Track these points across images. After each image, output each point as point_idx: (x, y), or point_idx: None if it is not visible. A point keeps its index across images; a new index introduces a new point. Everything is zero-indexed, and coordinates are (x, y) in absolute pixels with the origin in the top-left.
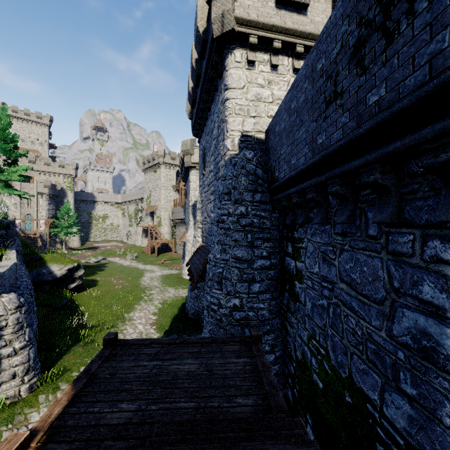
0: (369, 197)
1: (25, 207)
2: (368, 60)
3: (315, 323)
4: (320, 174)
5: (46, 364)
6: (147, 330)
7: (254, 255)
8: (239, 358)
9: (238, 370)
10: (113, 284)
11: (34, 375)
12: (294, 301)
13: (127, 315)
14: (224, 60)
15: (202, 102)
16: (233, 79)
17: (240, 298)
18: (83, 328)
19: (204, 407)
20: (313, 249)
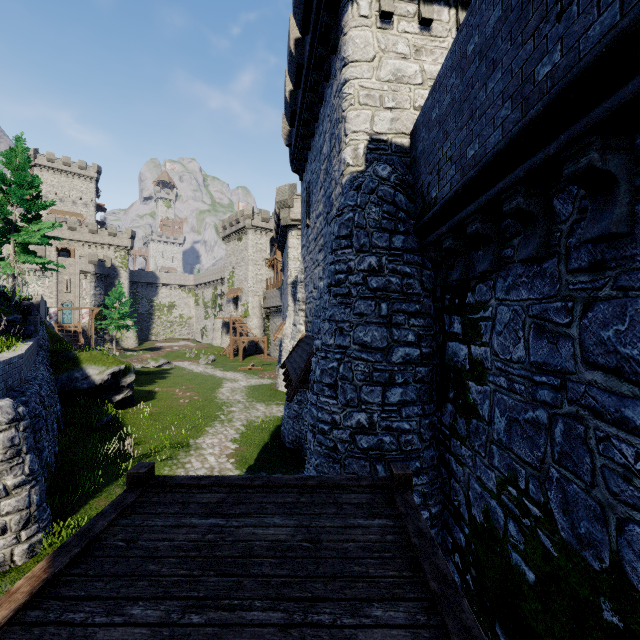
0: None
1: (63, 292)
2: None
3: (516, 455)
4: (541, 149)
5: (61, 512)
6: (221, 464)
7: (393, 339)
8: (371, 517)
9: (369, 543)
10: (177, 397)
11: (37, 529)
12: (467, 417)
13: (194, 441)
14: (341, 19)
15: (306, 108)
16: (355, 45)
17: (368, 412)
18: (127, 459)
19: (301, 624)
20: (510, 315)
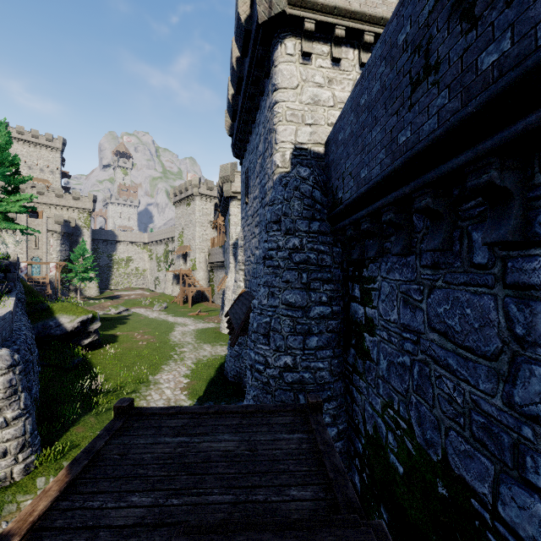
0: (475, 211)
1: (32, 248)
2: (480, 5)
3: (392, 387)
4: (403, 186)
5: (47, 438)
6: (176, 396)
7: (311, 300)
8: (292, 433)
9: (290, 450)
10: (136, 340)
11: (31, 452)
12: (363, 359)
13: (152, 377)
14: (272, 54)
15: (245, 112)
16: (283, 76)
17: (292, 355)
18: (97, 394)
19: (245, 501)
20: (389, 289)
